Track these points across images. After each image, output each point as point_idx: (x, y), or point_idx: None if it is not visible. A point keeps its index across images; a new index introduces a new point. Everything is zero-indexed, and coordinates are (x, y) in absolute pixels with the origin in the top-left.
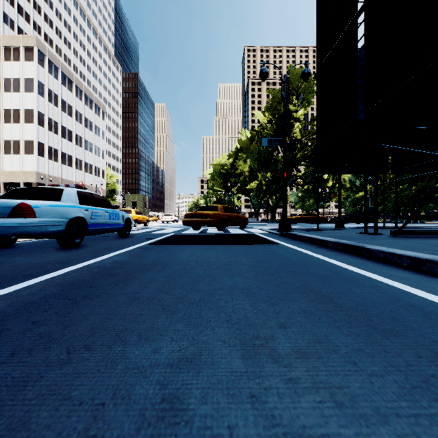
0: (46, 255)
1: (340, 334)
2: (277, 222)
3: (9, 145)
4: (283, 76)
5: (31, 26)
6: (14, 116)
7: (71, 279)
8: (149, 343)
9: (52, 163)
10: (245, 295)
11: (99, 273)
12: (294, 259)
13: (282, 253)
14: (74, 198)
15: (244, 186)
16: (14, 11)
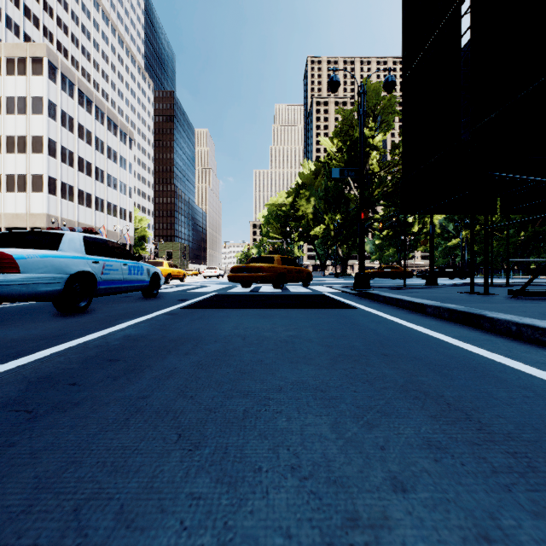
0: (33, 326)
1: (520, 511)
2: (349, 277)
3: (12, 181)
4: (360, 86)
5: (41, 32)
6: (19, 144)
7: (48, 369)
8: (132, 541)
9: (66, 204)
10: (319, 403)
11: (96, 357)
12: (384, 332)
13: (365, 323)
14: (78, 246)
15: (307, 232)
16: (20, 13)
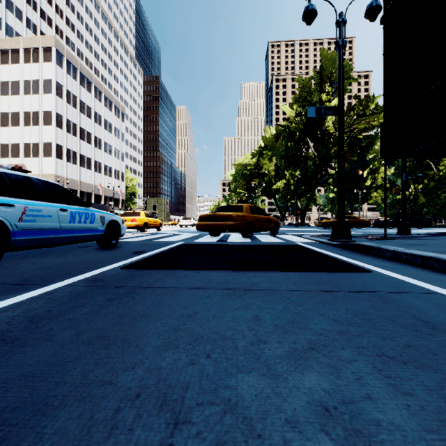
0: None
1: None
2: (308, 227)
3: (28, 148)
4: (339, 14)
5: (54, 30)
6: (34, 118)
7: None
8: None
9: (70, 166)
10: None
11: None
12: None
13: None
14: None
15: (269, 187)
16: (37, 15)
